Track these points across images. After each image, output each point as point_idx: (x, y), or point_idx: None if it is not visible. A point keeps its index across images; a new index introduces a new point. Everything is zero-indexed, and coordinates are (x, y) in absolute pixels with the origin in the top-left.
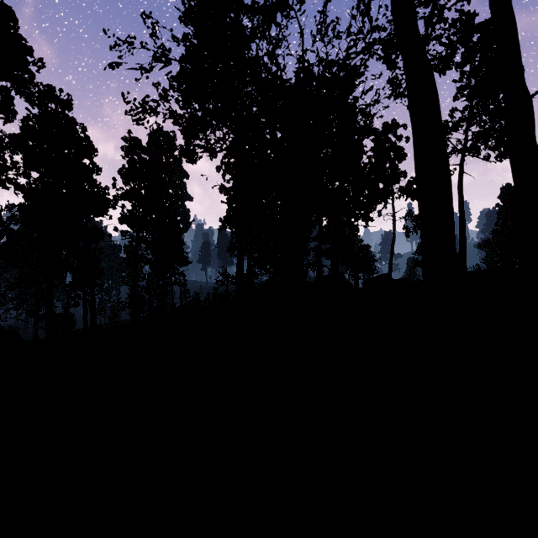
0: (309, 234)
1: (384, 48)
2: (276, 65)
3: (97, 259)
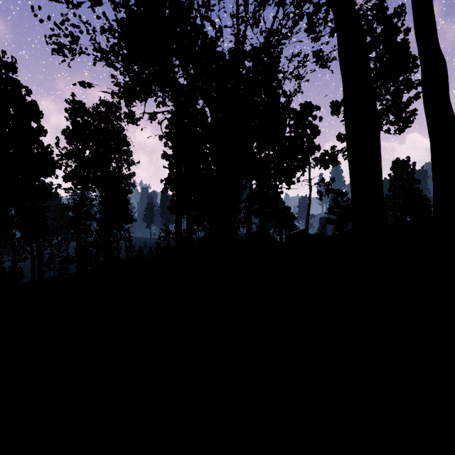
0: (241, 195)
1: (314, 7)
2: (212, 10)
3: (44, 216)
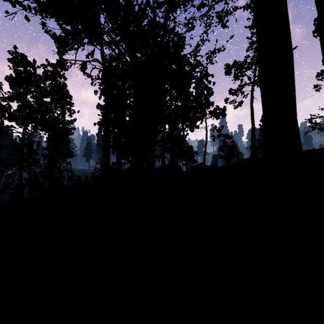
0: (157, 136)
1: None
2: None
3: None
